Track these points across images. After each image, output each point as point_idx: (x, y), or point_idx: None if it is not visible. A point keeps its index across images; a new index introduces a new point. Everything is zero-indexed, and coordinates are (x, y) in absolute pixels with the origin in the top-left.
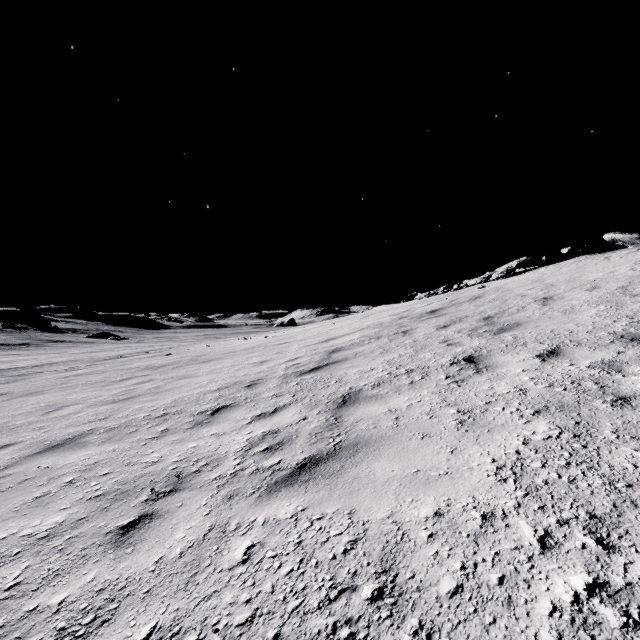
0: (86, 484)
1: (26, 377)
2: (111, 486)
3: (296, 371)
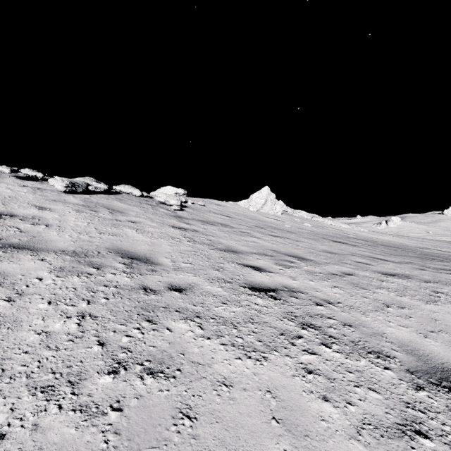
0: None
1: None
2: None
3: None
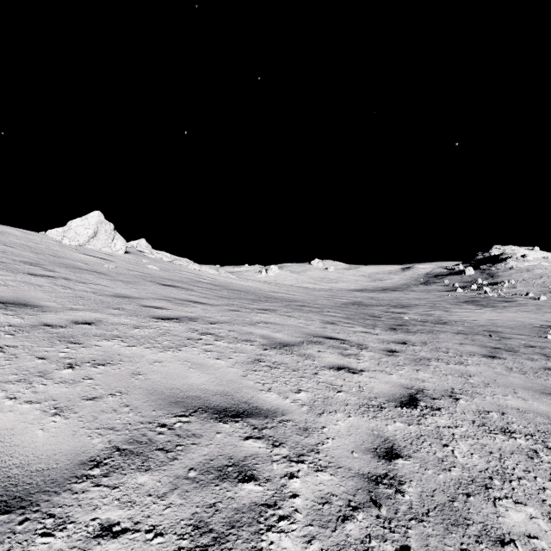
0: None
1: None
2: None
3: None
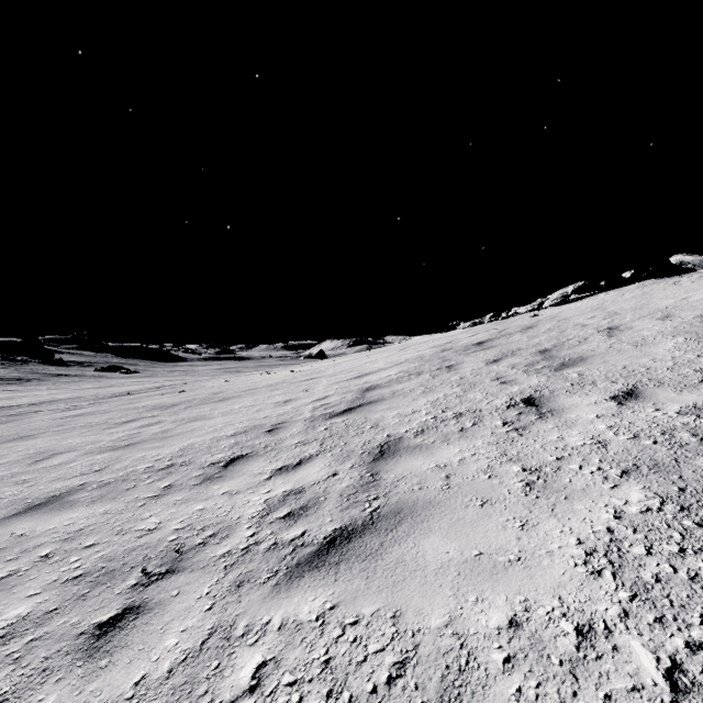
0: (64, 560)
1: (20, 417)
2: (94, 563)
3: (325, 413)
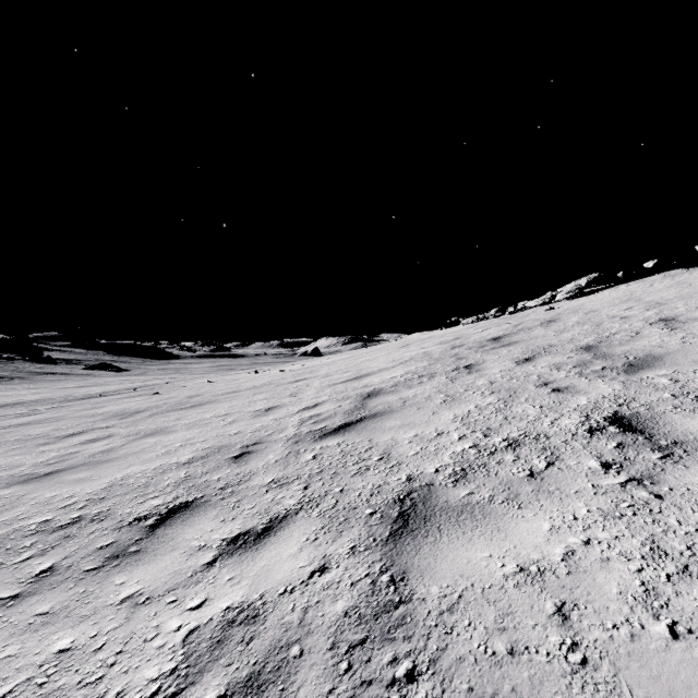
0: None
1: None
2: None
3: (314, 429)
